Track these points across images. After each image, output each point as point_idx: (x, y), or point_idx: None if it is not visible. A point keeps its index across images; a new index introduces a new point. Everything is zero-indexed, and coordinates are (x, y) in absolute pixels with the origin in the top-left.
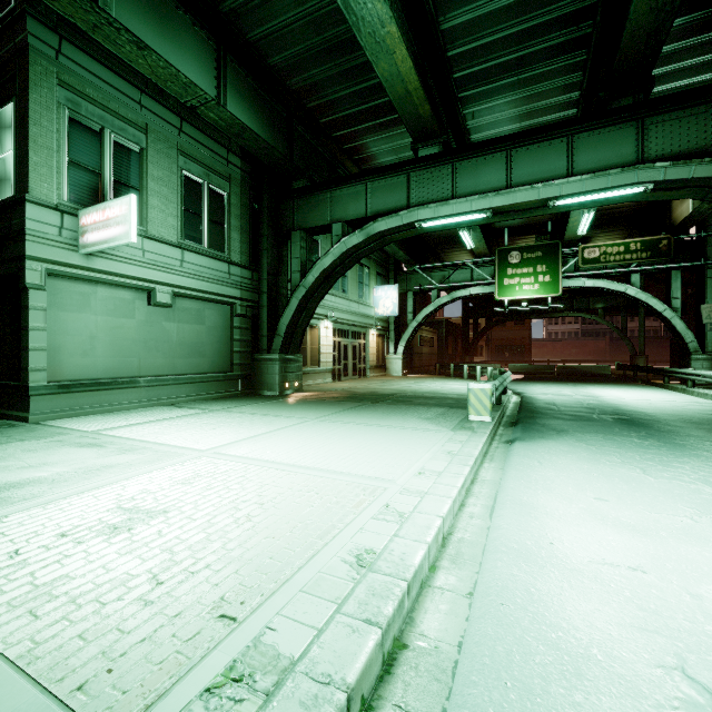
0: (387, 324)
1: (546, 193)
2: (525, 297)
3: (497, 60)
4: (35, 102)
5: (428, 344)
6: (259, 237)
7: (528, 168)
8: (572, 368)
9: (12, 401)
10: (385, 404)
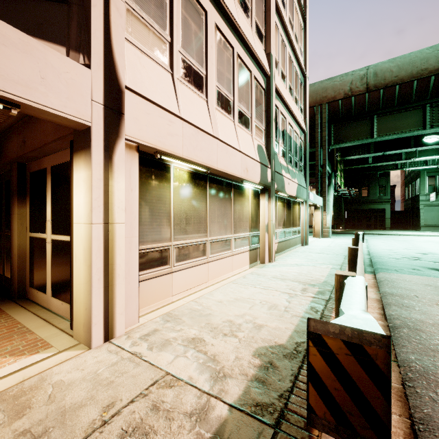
0: None
1: None
2: None
3: None
4: (421, 178)
5: None
6: None
7: None
8: None
9: (419, 228)
10: None
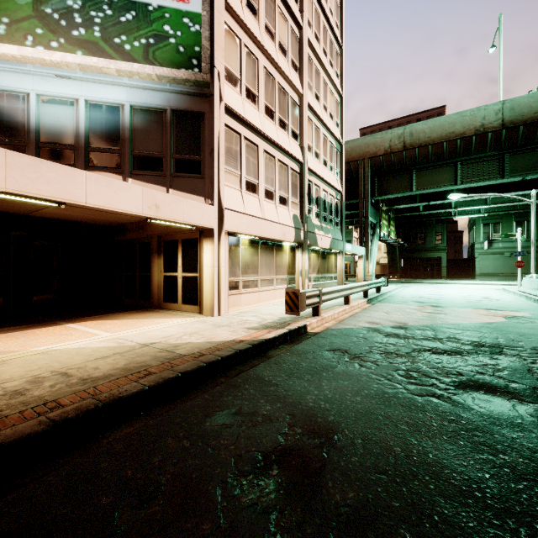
0: None
1: None
2: None
3: None
4: (476, 226)
5: None
6: None
7: None
8: None
9: (475, 277)
10: None
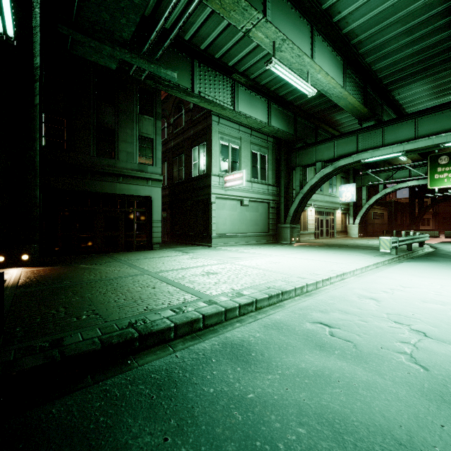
0: (348, 206)
1: (437, 140)
2: None
3: (409, 72)
4: (213, 142)
5: (379, 217)
6: (280, 171)
7: (428, 126)
8: None
9: (205, 240)
10: (344, 248)
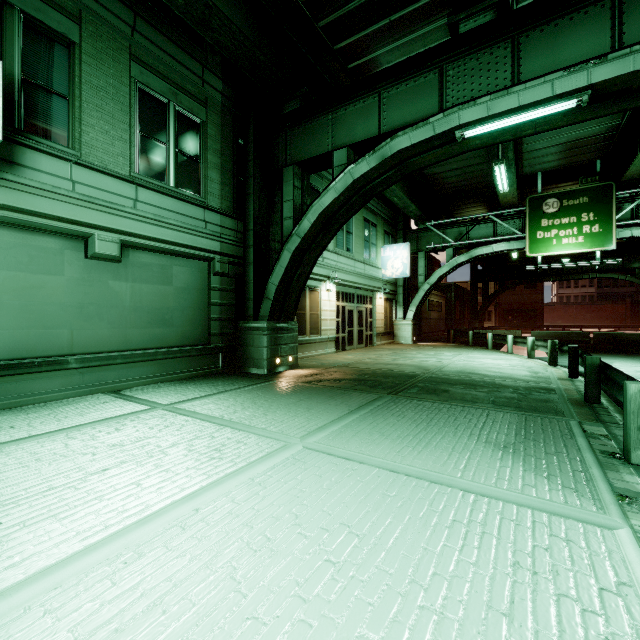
0: (395, 287)
1: None
2: (565, 252)
3: None
4: None
5: (437, 309)
6: (245, 179)
7: None
8: (613, 336)
9: None
10: (411, 398)
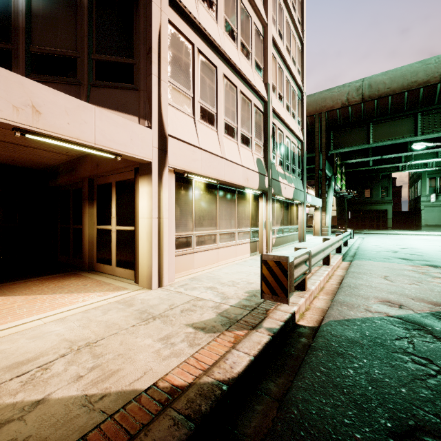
0: None
1: None
2: None
3: None
4: (422, 180)
5: None
6: None
7: None
8: None
9: (420, 228)
10: None
